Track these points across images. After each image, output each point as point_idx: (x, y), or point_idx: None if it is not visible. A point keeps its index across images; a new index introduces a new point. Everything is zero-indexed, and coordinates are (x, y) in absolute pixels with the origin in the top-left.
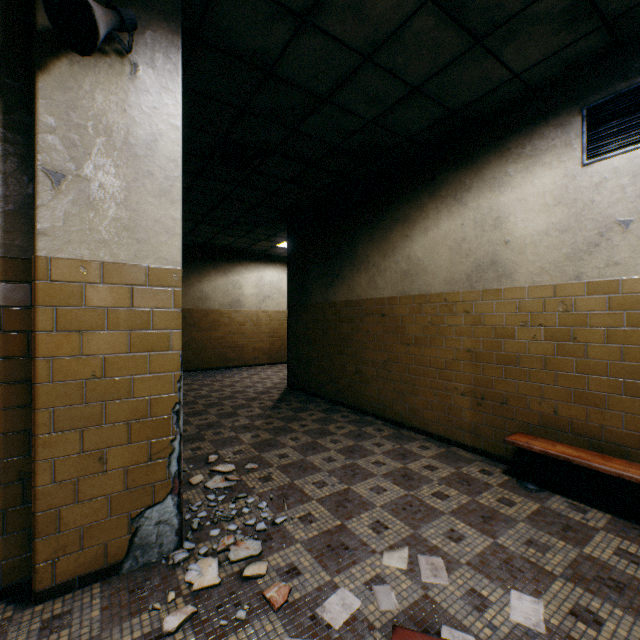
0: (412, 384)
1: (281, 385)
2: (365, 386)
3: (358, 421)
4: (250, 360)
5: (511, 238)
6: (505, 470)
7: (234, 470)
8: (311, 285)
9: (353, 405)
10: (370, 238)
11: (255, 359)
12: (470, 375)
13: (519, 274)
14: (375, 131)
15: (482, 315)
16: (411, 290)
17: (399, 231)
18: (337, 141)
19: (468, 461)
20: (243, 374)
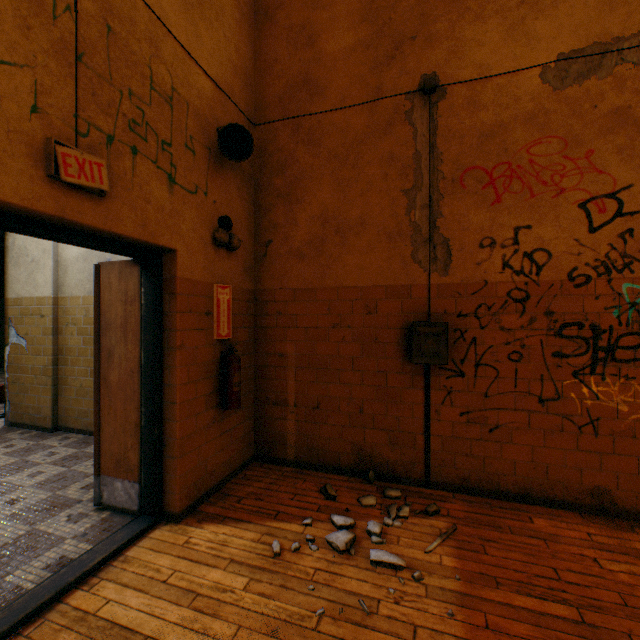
0: None
1: None
2: None
3: None
4: None
5: None
6: None
7: None
8: None
9: None
10: None
11: None
12: None
13: None
14: None
15: None
16: None
17: None
18: None
19: None
20: None
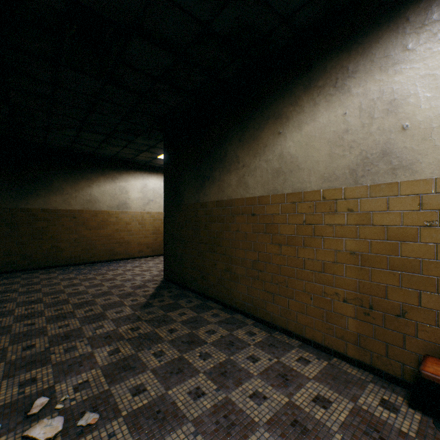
0: (285, 285)
1: (158, 277)
2: (235, 284)
3: (229, 321)
4: (136, 253)
5: (411, 122)
6: (408, 399)
7: (60, 432)
8: (184, 187)
9: (223, 301)
10: (240, 139)
11: (140, 252)
12: (355, 280)
13: (423, 164)
14: (250, 1)
15: (371, 213)
16: (284, 188)
17: (270, 129)
18: (207, 16)
19: (359, 383)
20: (127, 266)
